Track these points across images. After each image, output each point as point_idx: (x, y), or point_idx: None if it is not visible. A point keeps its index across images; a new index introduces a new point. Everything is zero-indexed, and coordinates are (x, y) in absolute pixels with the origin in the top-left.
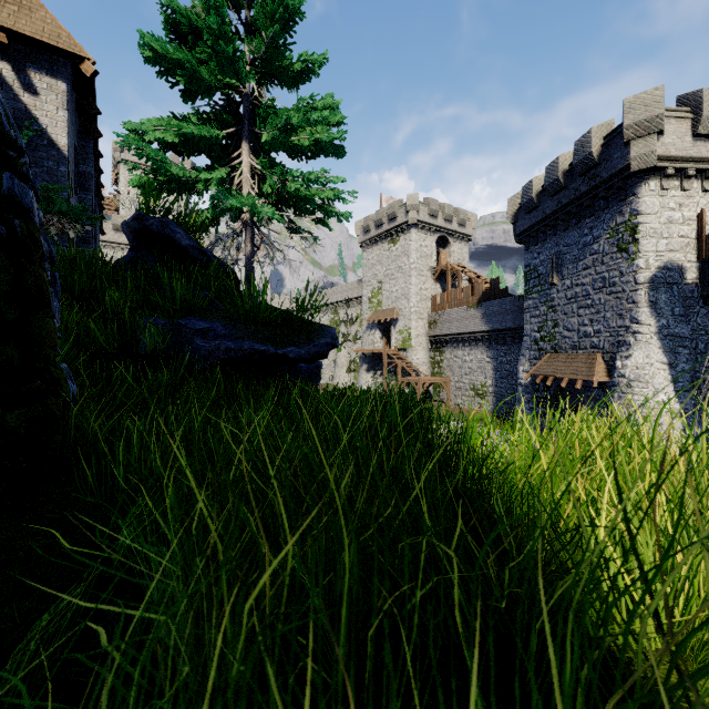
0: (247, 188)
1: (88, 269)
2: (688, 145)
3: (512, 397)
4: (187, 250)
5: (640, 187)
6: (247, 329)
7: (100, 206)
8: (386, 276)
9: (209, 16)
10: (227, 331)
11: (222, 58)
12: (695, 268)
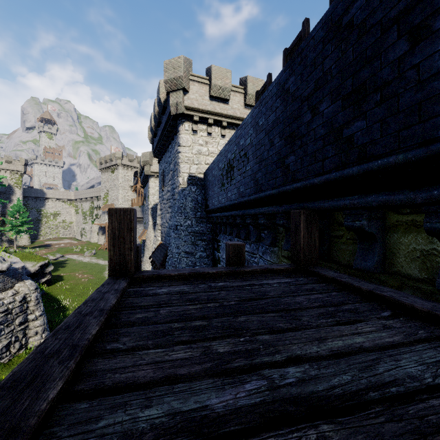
0: None
1: None
2: None
3: None
4: None
5: (149, 179)
6: None
7: None
8: (110, 188)
9: None
10: None
11: None
12: None
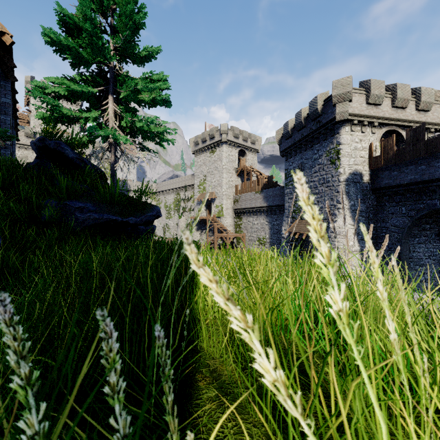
0: (112, 123)
1: (8, 170)
2: (364, 108)
3: (279, 244)
4: (73, 160)
5: (341, 129)
6: (107, 207)
7: (16, 123)
8: (208, 172)
9: (87, 23)
10: (95, 208)
11: (95, 47)
12: (368, 174)
